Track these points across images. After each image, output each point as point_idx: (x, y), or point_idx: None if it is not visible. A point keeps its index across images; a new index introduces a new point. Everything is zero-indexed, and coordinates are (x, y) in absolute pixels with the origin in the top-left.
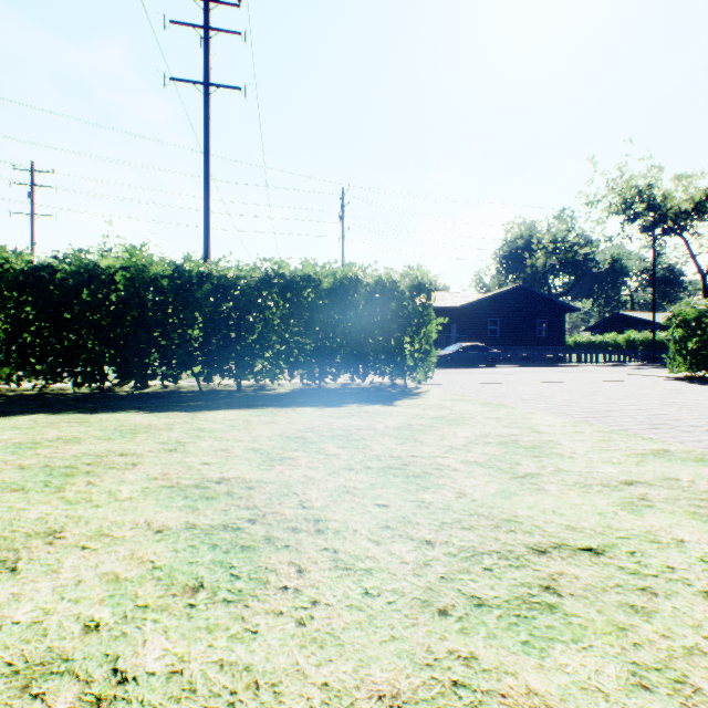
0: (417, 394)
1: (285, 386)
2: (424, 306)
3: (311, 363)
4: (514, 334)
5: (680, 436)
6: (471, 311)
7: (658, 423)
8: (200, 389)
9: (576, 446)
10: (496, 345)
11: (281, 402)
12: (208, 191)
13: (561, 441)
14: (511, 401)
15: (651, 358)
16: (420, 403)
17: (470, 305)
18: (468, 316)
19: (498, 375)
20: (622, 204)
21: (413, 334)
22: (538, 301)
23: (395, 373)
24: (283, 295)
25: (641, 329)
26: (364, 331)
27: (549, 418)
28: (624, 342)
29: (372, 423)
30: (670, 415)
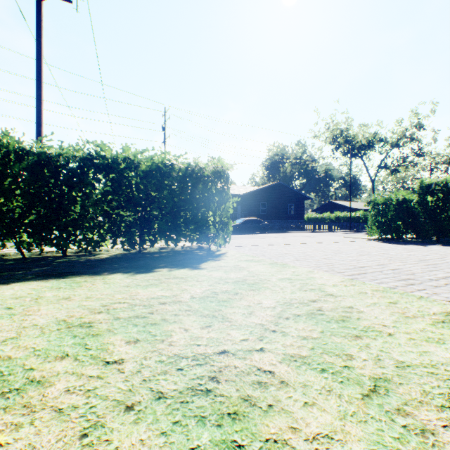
0: (219, 256)
1: (111, 251)
2: (223, 188)
3: (130, 232)
4: (276, 212)
5: (439, 292)
6: (250, 197)
7: (407, 278)
8: (24, 257)
9: (379, 314)
10: (265, 219)
11: (97, 268)
12: (40, 84)
13: (360, 308)
14: (290, 260)
15: (348, 227)
16: (222, 264)
17: (250, 194)
18: (248, 201)
19: (270, 239)
20: (332, 138)
21: (215, 209)
22: (289, 192)
23: (201, 239)
24: (105, 174)
25: (341, 210)
26: (177, 206)
27: (328, 277)
28: (334, 218)
29: (178, 292)
30: (405, 269)
